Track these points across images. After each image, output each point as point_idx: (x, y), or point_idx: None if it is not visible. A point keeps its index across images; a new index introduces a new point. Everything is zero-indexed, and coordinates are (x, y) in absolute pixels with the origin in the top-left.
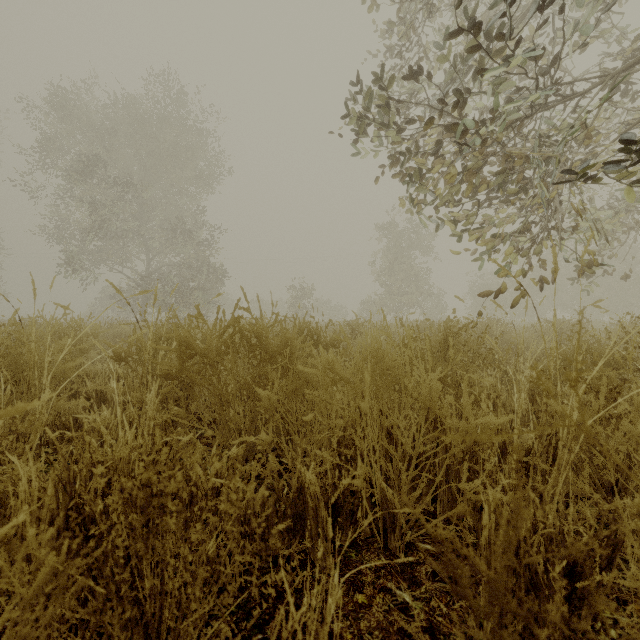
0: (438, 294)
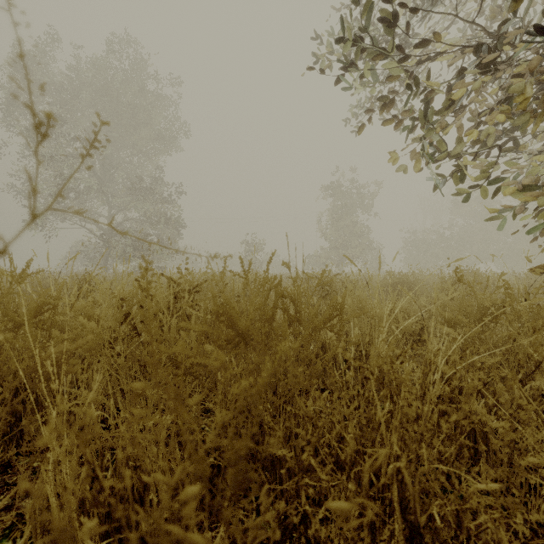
0: (376, 248)
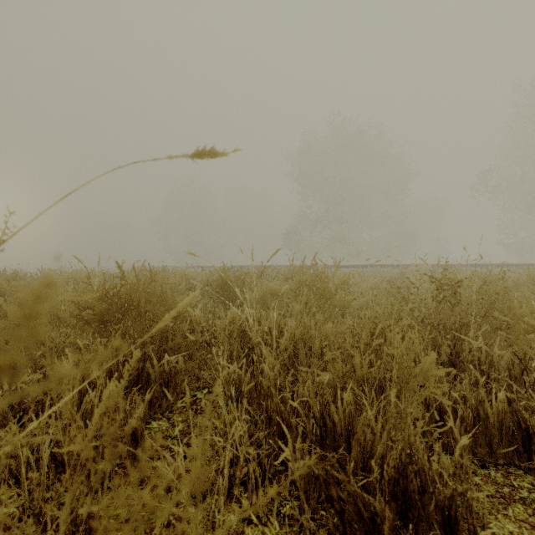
0: None
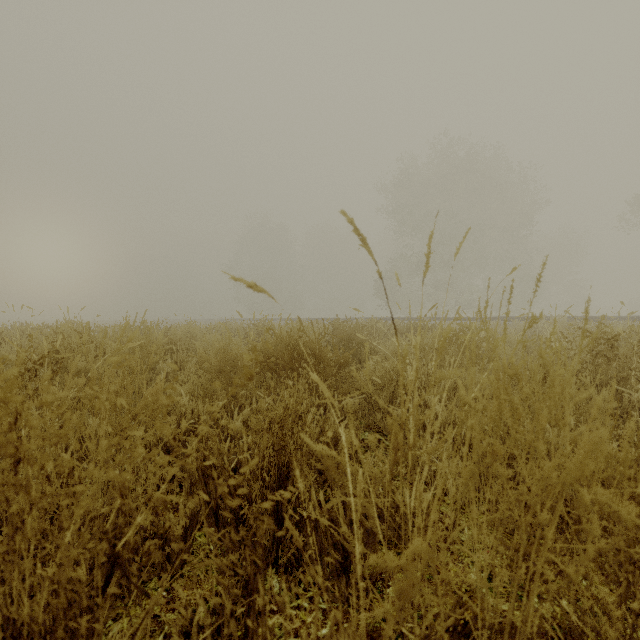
0: None
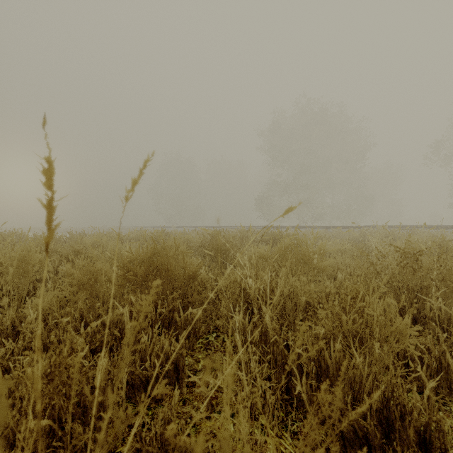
0: None
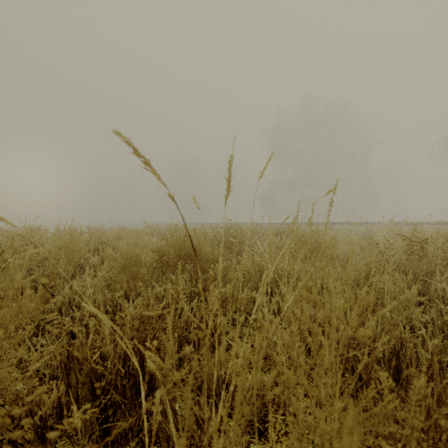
0: None
